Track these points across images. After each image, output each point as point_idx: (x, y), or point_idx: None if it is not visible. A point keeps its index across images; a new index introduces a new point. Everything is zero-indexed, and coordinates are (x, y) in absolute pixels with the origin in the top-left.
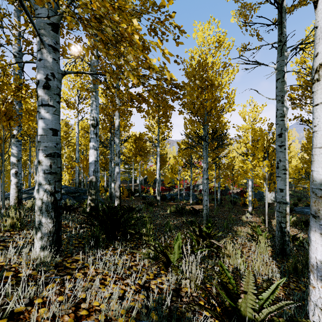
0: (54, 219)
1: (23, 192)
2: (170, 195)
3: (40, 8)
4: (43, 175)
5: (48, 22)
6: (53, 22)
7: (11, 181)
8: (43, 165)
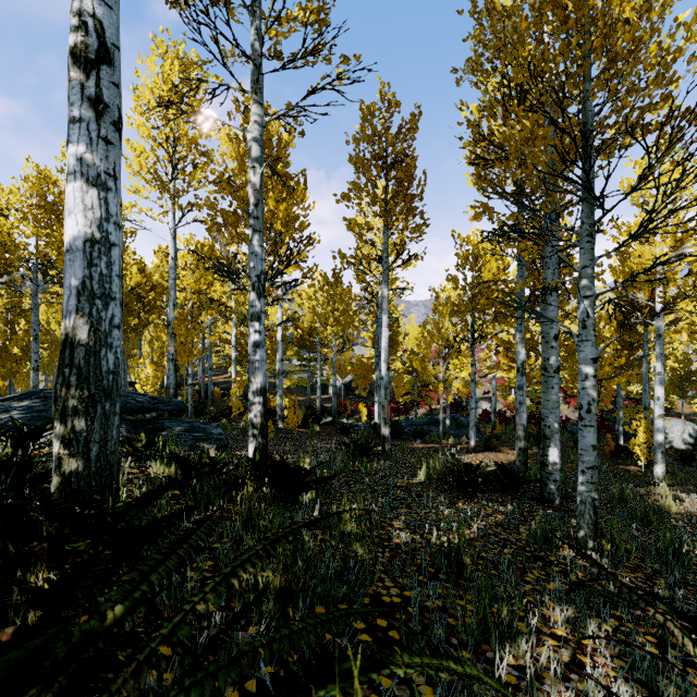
0: None
1: None
2: (410, 425)
3: None
4: None
5: None
6: None
7: None
8: None
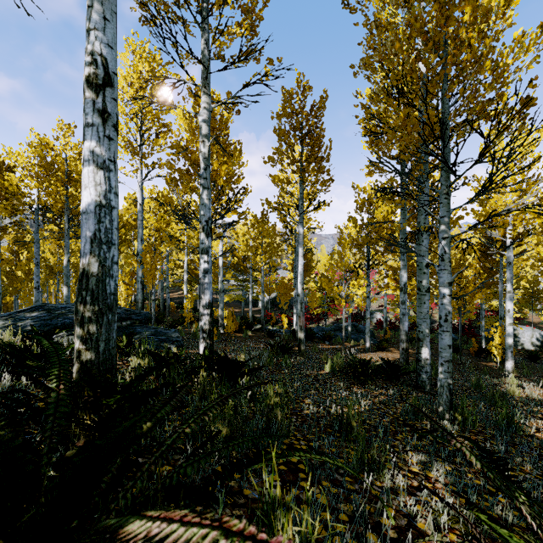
0: None
1: (5, 317)
2: (321, 331)
3: None
4: None
5: None
6: None
7: None
8: None
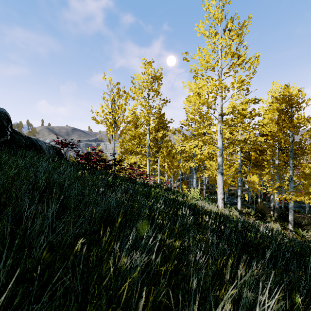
0: (293, 222)
1: None
2: None
3: (291, 184)
4: (292, 214)
5: (293, 186)
6: (294, 186)
7: (238, 201)
8: (292, 212)
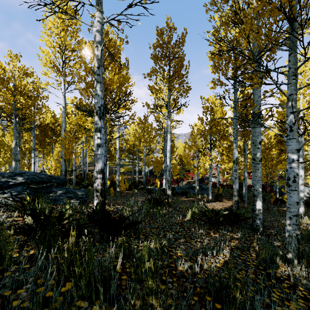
0: None
1: None
2: (180, 189)
3: None
4: None
5: None
6: None
7: None
8: None
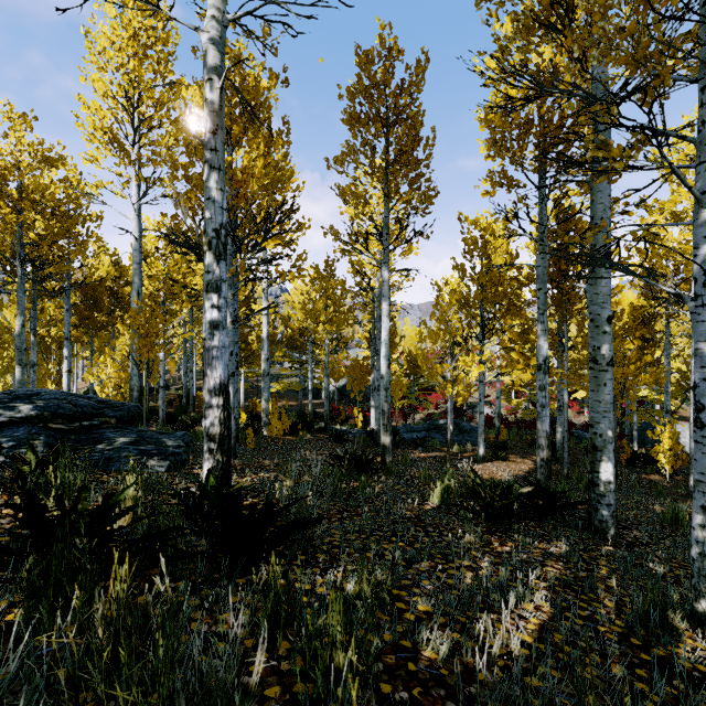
0: None
1: None
2: (409, 431)
3: None
4: None
5: None
6: None
7: None
8: None
